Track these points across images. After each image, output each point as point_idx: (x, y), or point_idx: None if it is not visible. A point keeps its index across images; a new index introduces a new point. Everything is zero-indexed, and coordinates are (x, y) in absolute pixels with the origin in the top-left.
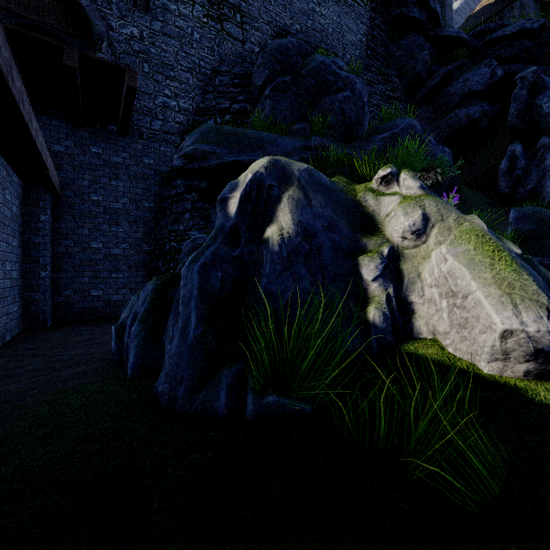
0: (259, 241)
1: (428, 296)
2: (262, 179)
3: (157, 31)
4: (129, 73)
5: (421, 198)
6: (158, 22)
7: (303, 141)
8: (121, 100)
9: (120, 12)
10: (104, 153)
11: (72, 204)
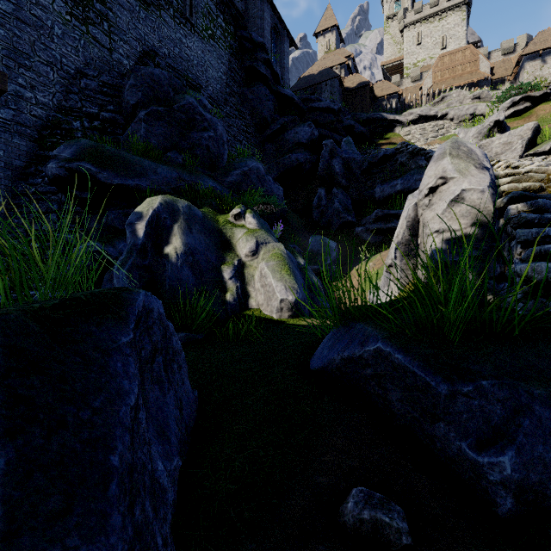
0: (161, 255)
1: (256, 287)
2: (160, 213)
3: (8, 12)
4: None
5: (256, 232)
6: (9, 3)
7: (179, 172)
8: None
9: None
10: None
11: None
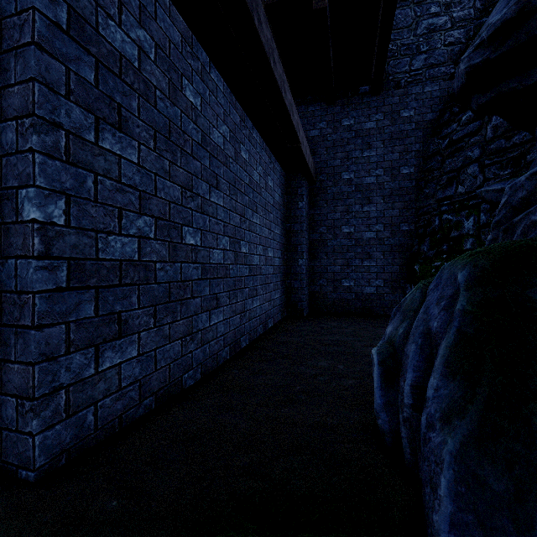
0: None
1: None
2: None
3: None
4: None
5: None
6: None
7: None
8: (375, 38)
9: None
10: (355, 123)
11: (325, 188)
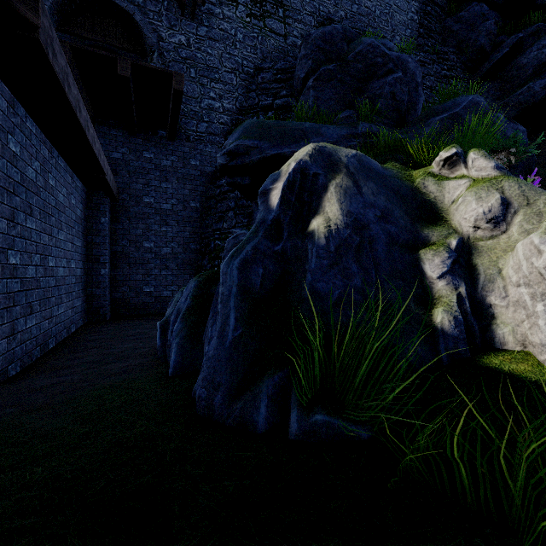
0: (304, 234)
1: (514, 298)
2: (306, 167)
3: (203, 36)
4: (176, 77)
5: (498, 180)
6: (204, 28)
7: (350, 129)
8: (169, 105)
9: (169, 22)
10: (155, 157)
11: (128, 206)
